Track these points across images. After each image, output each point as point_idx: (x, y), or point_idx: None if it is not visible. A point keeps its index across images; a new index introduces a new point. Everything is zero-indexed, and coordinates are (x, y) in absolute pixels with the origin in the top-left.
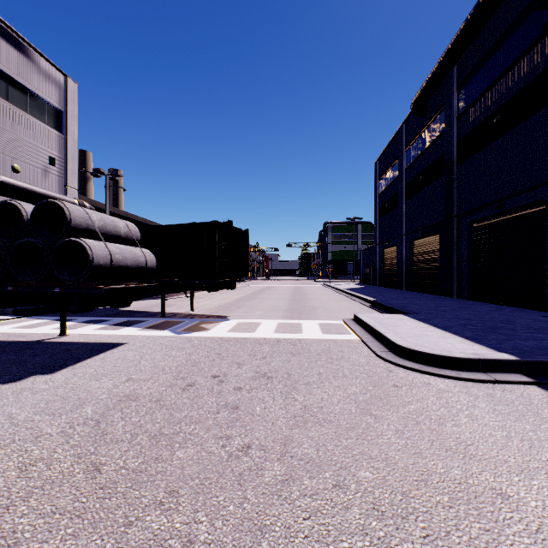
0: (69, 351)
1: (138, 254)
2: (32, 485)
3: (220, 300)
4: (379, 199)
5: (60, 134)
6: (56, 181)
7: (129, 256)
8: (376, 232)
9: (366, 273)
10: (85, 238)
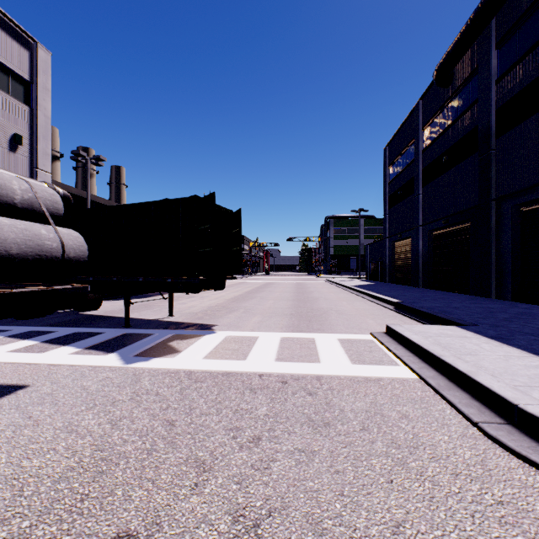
0: None
1: (43, 236)
2: None
3: (211, 301)
4: (389, 187)
5: (28, 108)
6: (24, 163)
7: (16, 237)
8: (385, 224)
9: (373, 268)
10: None
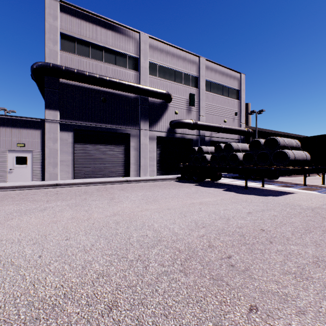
0: (272, 192)
1: (302, 154)
2: (305, 215)
3: None
4: None
5: (238, 100)
6: (237, 122)
7: (300, 155)
8: None
9: None
10: (282, 149)
